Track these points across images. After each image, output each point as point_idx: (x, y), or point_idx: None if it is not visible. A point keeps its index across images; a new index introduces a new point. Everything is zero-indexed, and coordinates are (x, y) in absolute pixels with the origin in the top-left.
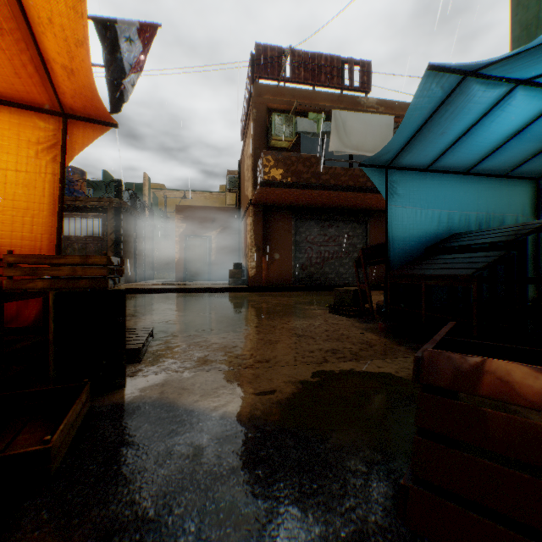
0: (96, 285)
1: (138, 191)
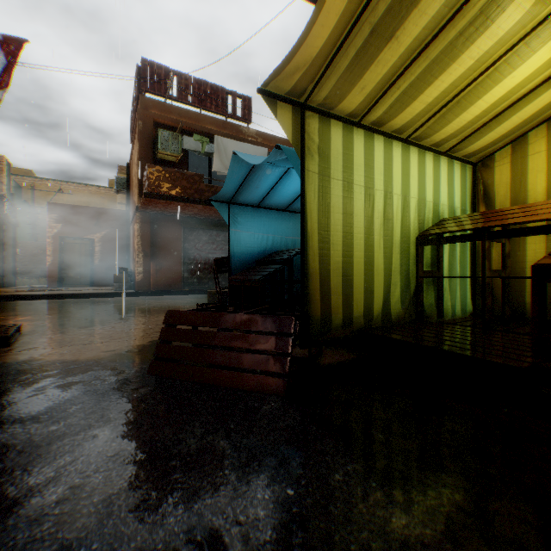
0: None
1: None
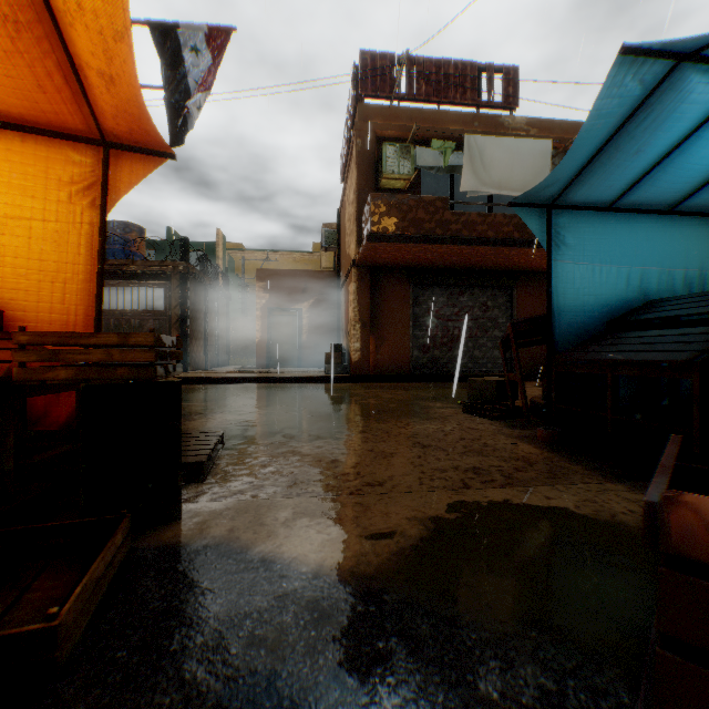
0: (139, 375)
1: (210, 253)
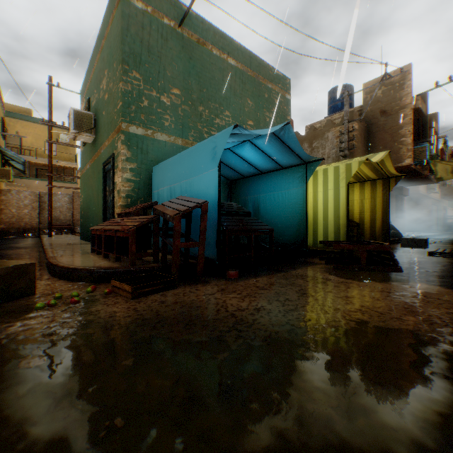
0: None
1: None
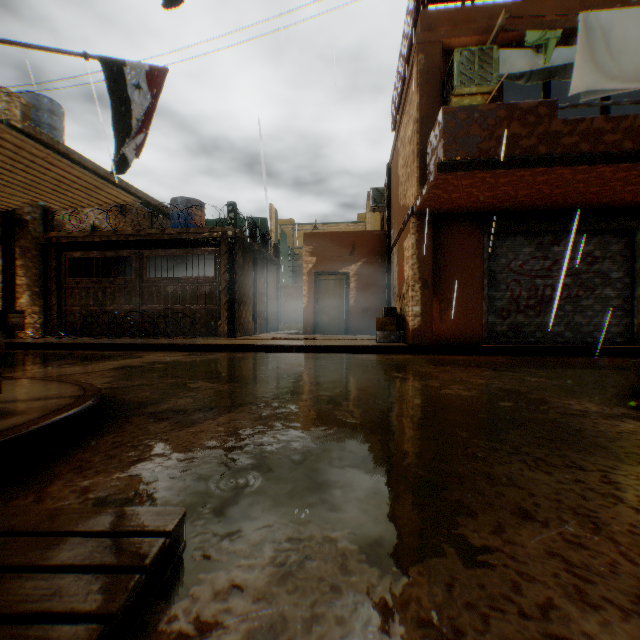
0: None
1: (264, 227)
